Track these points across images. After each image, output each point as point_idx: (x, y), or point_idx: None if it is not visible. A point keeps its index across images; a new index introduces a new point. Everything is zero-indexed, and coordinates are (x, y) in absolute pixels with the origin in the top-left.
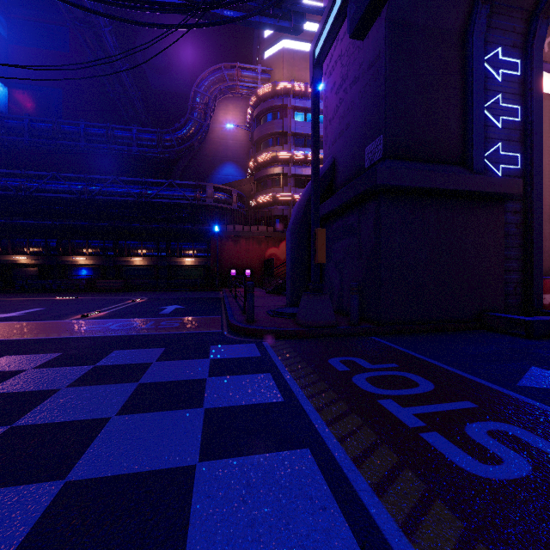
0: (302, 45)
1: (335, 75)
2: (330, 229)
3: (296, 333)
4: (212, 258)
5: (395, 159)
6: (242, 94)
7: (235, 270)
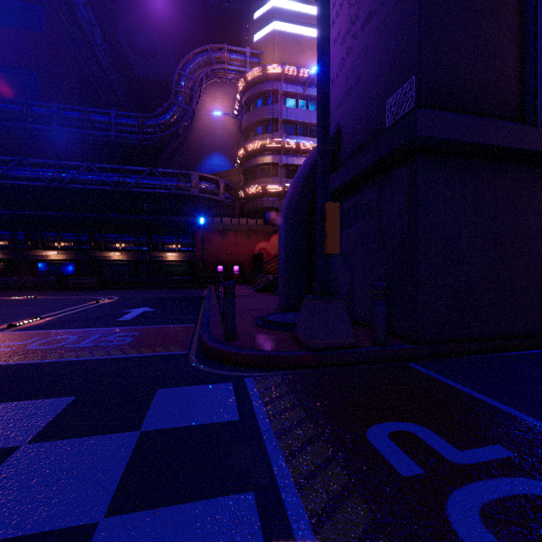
0: (293, 27)
1: (340, 21)
2: None
3: (297, 359)
4: (197, 252)
5: (434, 108)
6: (230, 79)
7: (222, 265)
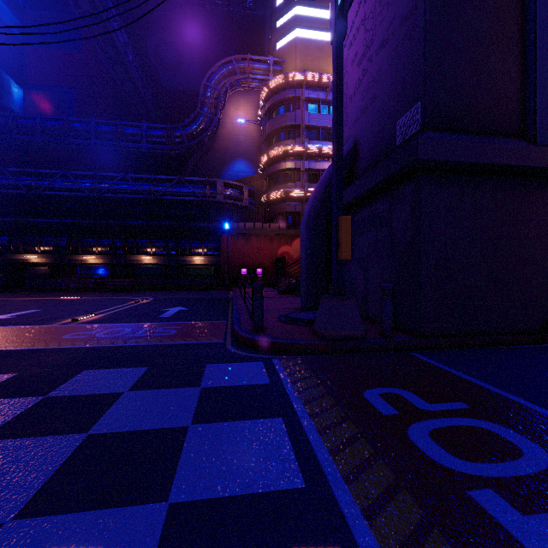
0: (315, 33)
1: (357, 44)
2: (352, 221)
3: (314, 347)
4: (222, 256)
5: (437, 130)
6: (254, 88)
7: (245, 269)
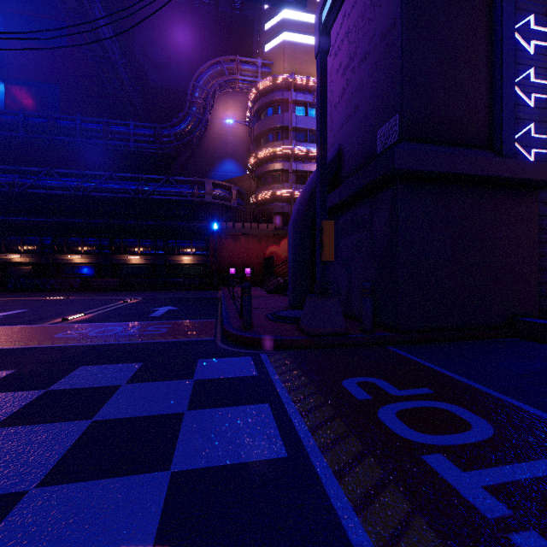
0: (303, 37)
1: (341, 54)
2: (336, 224)
3: (299, 342)
4: (211, 256)
5: (413, 141)
6: (242, 89)
7: (234, 268)
